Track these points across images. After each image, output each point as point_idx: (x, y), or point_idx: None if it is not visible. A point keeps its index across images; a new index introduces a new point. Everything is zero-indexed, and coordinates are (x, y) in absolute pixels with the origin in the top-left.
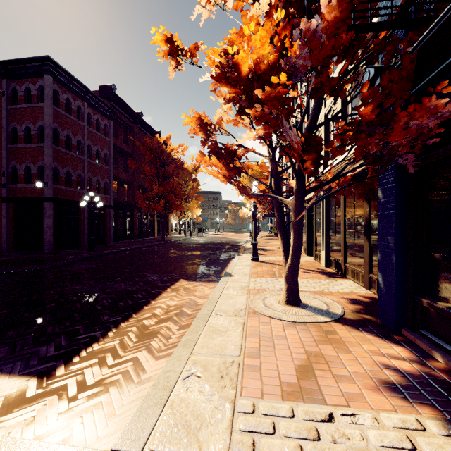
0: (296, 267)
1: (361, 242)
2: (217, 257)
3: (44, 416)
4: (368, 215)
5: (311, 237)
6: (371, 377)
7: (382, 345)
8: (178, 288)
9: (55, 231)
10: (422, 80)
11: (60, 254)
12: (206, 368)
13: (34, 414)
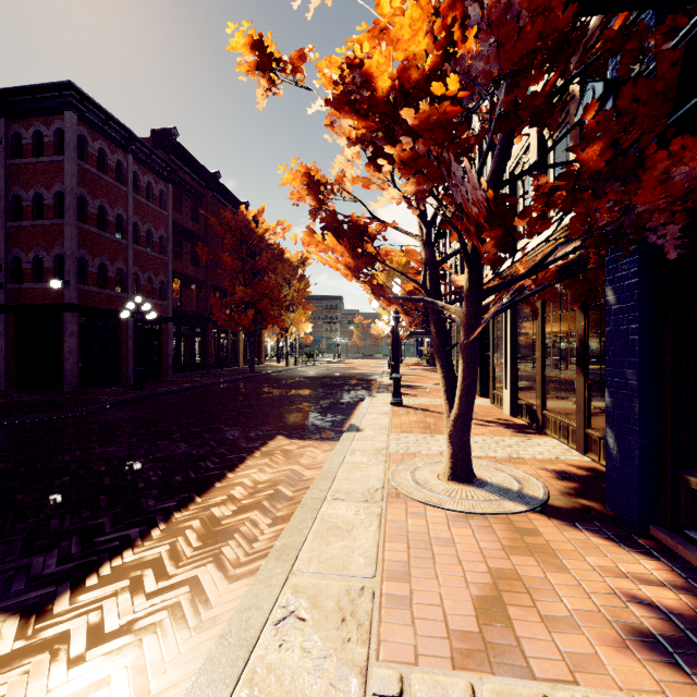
0: (467, 419)
1: (572, 377)
2: (336, 399)
3: None
4: (583, 333)
5: (486, 368)
6: (609, 619)
7: (619, 557)
8: (273, 451)
9: (81, 358)
10: (691, 98)
11: (88, 395)
12: (315, 601)
13: (2, 693)
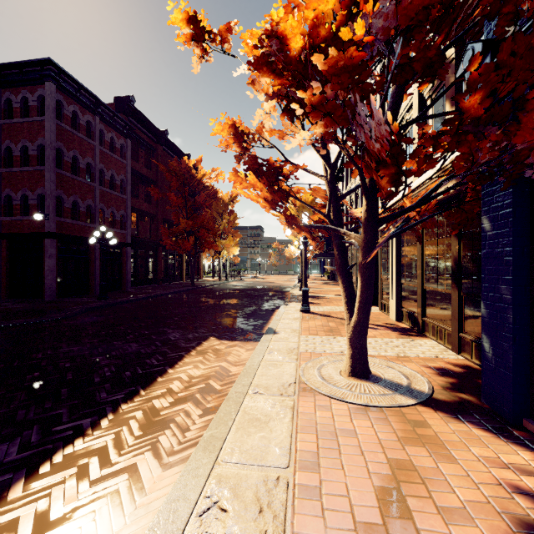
0: (364, 325)
1: (448, 290)
2: (258, 307)
3: None
4: (458, 255)
5: (376, 282)
6: (497, 510)
7: (499, 447)
8: (206, 350)
9: (58, 274)
10: None
11: (63, 303)
12: (236, 491)
13: None
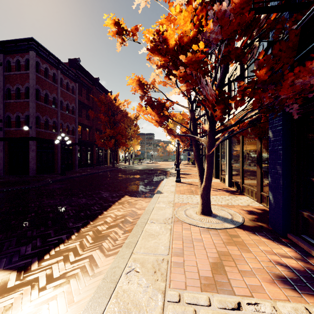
0: (208, 187)
1: (255, 169)
2: (151, 179)
3: (19, 303)
4: (260, 150)
5: (218, 165)
6: (267, 272)
7: (273, 246)
8: (123, 202)
9: (37, 161)
10: (304, 49)
11: (40, 177)
12: (143, 264)
13: (12, 302)
